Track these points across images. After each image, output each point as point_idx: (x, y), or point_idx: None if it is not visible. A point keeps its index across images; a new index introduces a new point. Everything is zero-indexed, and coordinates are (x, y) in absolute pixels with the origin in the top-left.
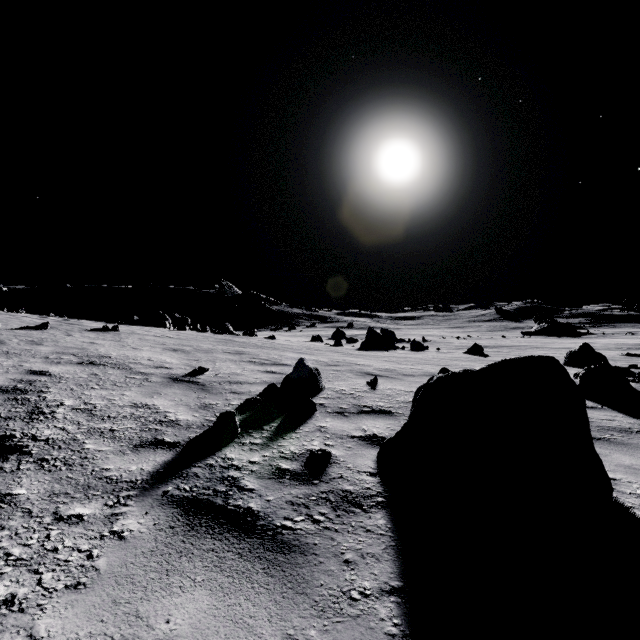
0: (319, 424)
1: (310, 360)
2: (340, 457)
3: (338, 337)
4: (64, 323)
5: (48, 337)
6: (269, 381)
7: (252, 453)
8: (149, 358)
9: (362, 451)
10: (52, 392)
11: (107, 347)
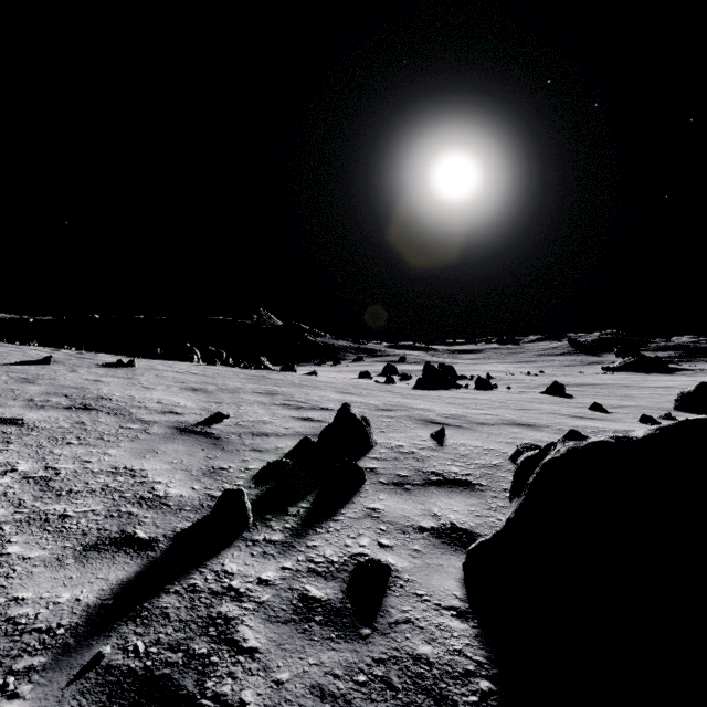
0: (369, 504)
1: (357, 403)
2: (404, 572)
3: (389, 373)
4: (75, 357)
5: (46, 374)
6: (304, 432)
7: (265, 562)
8: (159, 400)
9: (438, 559)
10: (10, 450)
11: (112, 386)
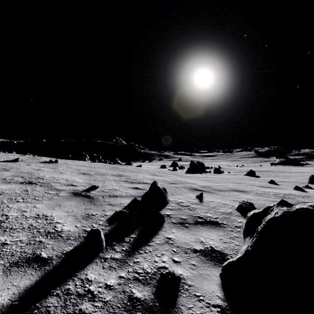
0: (167, 235)
1: (160, 180)
2: (187, 279)
3: (174, 165)
4: (31, 158)
5: (15, 166)
6: (134, 195)
7: (110, 272)
8: (66, 179)
9: (206, 270)
10: None
11: (45, 172)
